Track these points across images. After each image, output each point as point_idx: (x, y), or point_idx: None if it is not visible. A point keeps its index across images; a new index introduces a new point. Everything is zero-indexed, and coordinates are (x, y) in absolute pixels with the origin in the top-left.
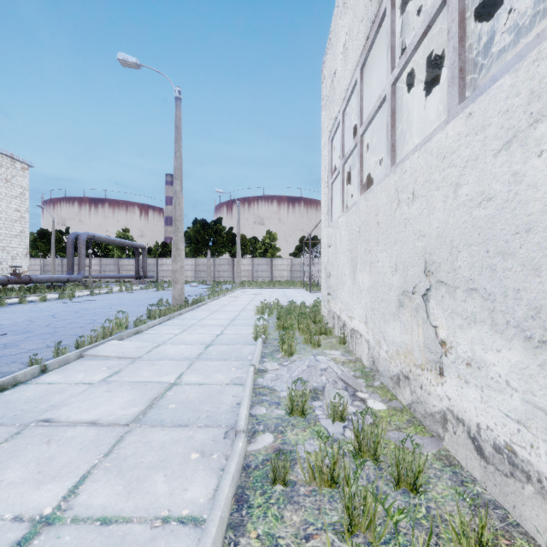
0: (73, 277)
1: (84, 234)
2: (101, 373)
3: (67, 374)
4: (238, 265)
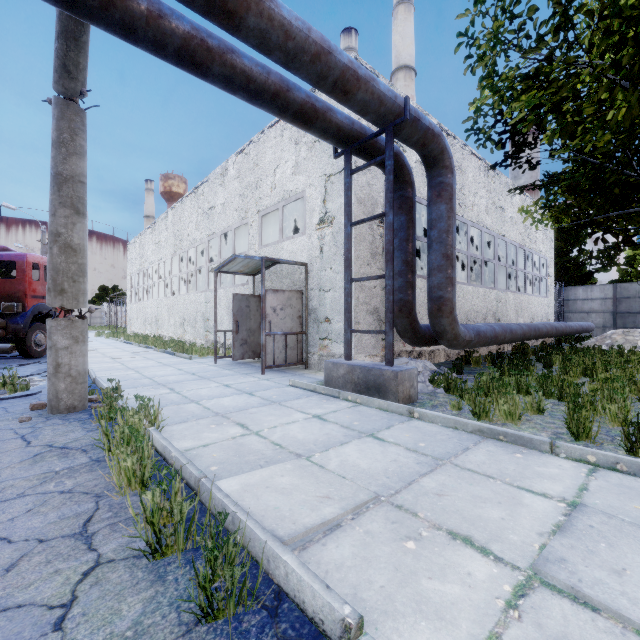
0: None
1: None
2: None
3: None
4: None
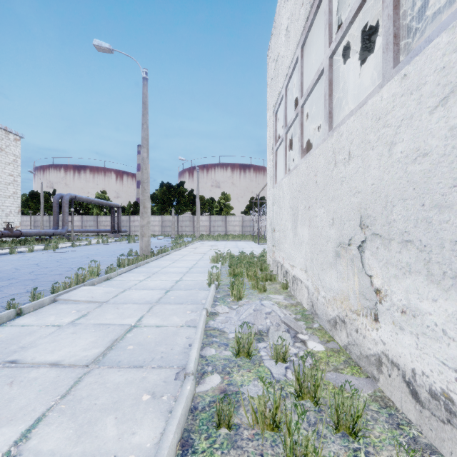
0: (57, 231)
1: (67, 195)
2: (70, 316)
3: (40, 317)
4: (198, 221)
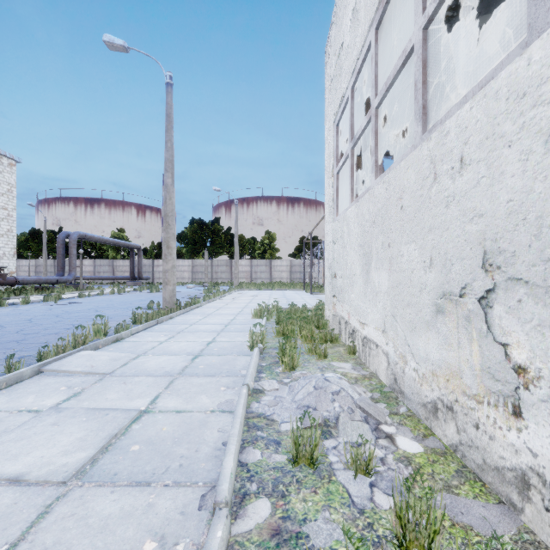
0: (63, 278)
1: (75, 233)
2: (56, 396)
3: (14, 397)
4: (236, 266)
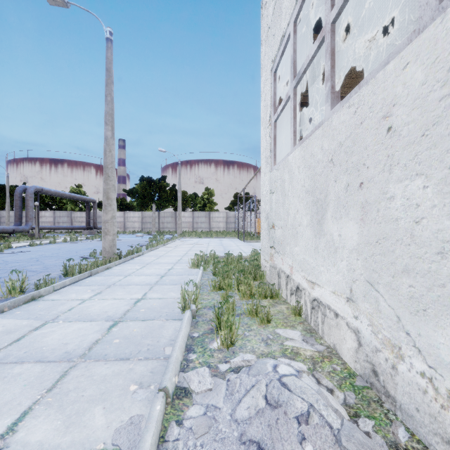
0: (19, 228)
1: (31, 187)
2: None
3: None
4: (179, 217)
